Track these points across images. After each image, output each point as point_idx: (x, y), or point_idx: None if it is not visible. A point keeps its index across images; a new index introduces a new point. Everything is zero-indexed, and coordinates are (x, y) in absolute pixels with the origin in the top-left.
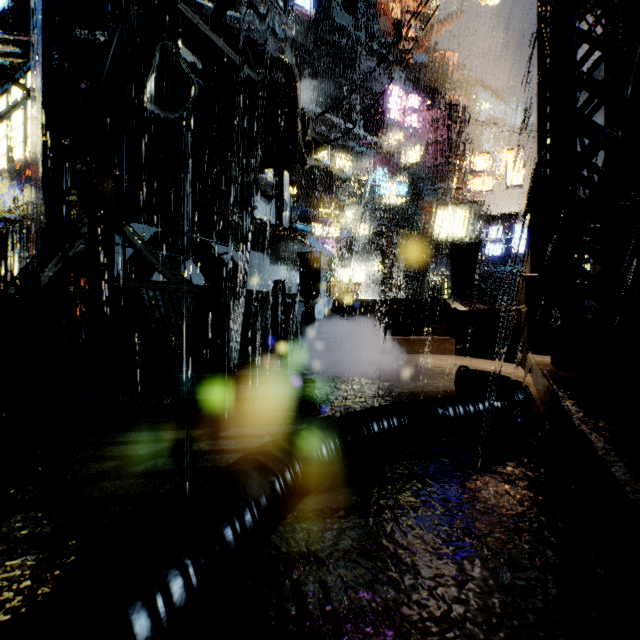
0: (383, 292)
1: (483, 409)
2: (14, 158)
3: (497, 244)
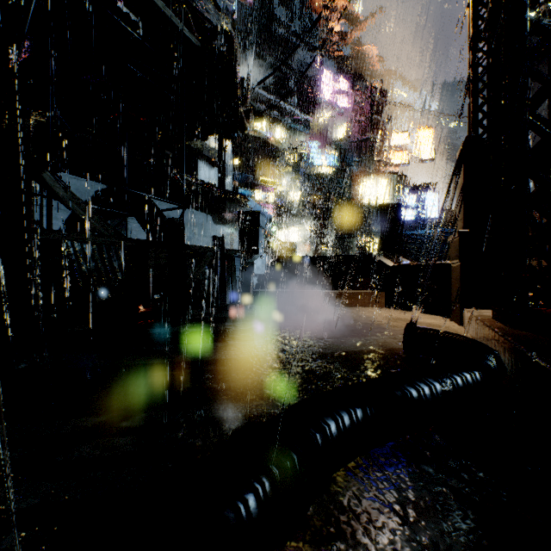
0: (315, 251)
1: (463, 387)
2: None
3: (412, 210)
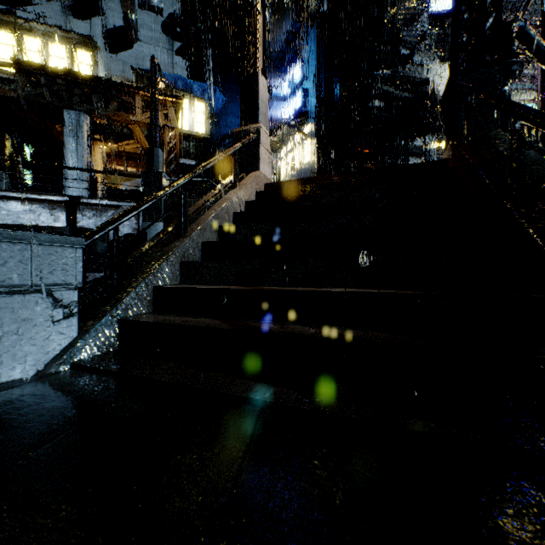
0: None
1: None
2: (297, 167)
3: None
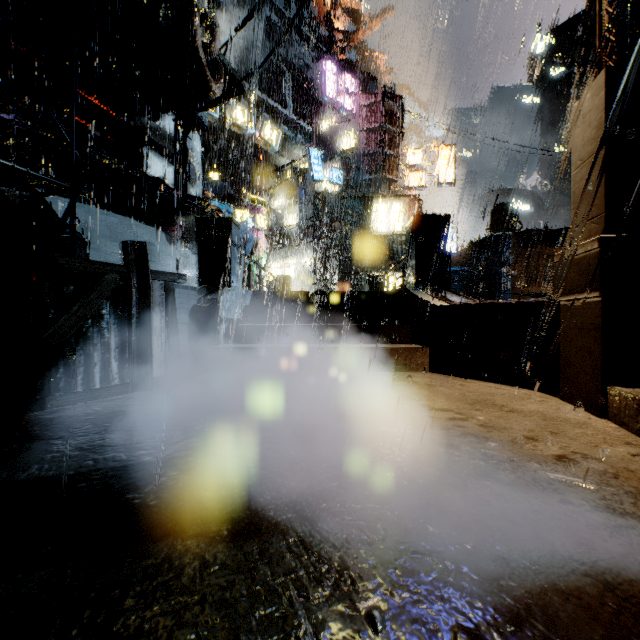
0: (315, 289)
1: None
2: None
3: None
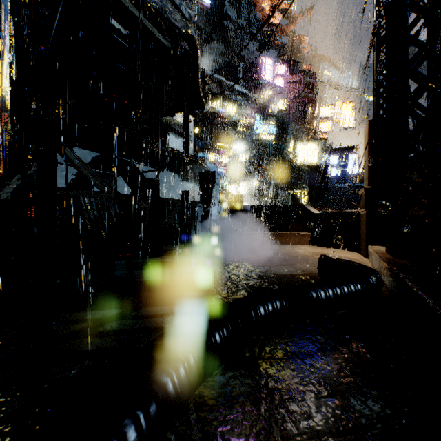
0: (259, 201)
1: (347, 292)
2: None
3: (337, 168)
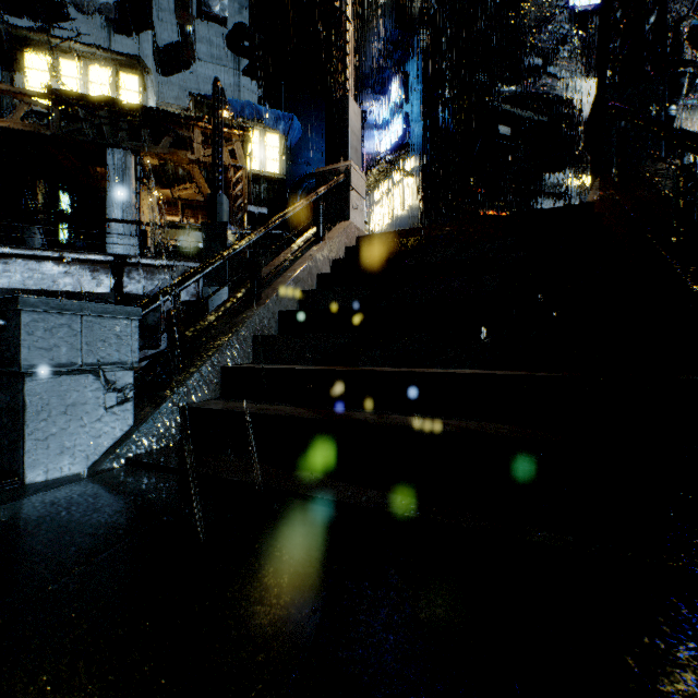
0: None
1: None
2: (396, 214)
3: None
